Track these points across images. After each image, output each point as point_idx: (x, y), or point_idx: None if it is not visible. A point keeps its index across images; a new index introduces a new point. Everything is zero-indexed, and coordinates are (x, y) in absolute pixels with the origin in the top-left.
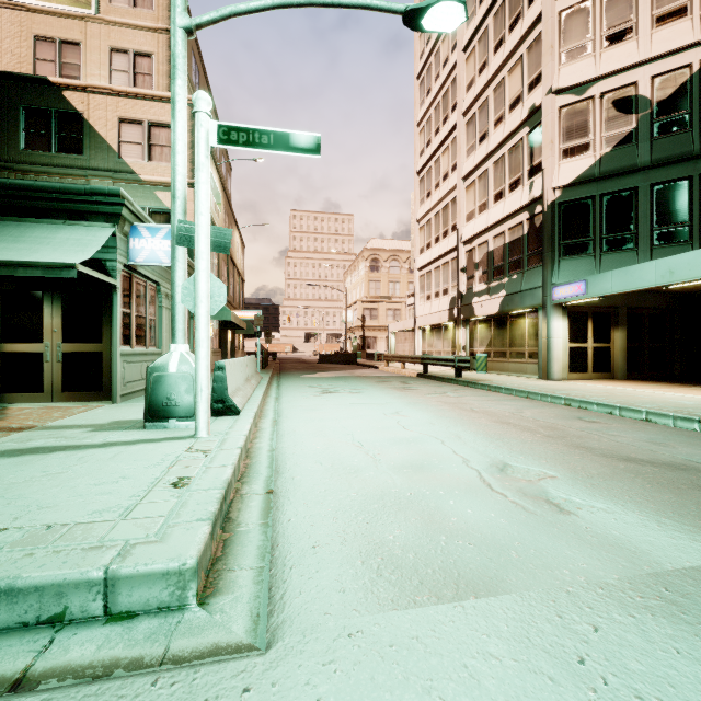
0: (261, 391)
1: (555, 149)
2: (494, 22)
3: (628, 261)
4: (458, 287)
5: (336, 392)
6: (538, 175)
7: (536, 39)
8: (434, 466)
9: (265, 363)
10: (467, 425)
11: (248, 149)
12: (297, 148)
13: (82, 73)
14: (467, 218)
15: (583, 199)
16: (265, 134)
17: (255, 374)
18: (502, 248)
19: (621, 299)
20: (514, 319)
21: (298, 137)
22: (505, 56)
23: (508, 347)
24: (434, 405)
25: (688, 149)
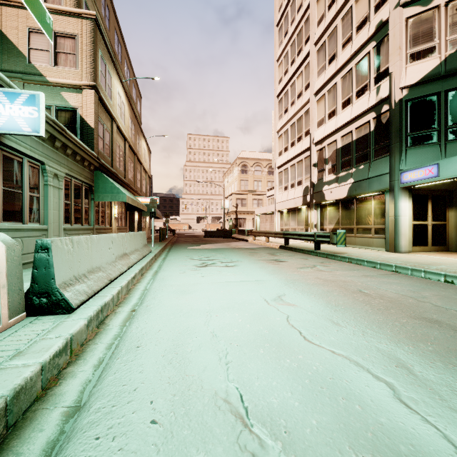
0: (139, 266)
1: (403, 54)
2: None
3: None
4: (310, 178)
5: (213, 265)
6: (384, 80)
7: None
8: None
9: (163, 237)
10: (386, 327)
11: None
12: None
13: None
14: (318, 124)
15: (428, 96)
16: None
17: (142, 247)
18: (349, 144)
19: (456, 184)
20: (360, 201)
21: None
22: None
23: (355, 225)
24: (315, 285)
25: None
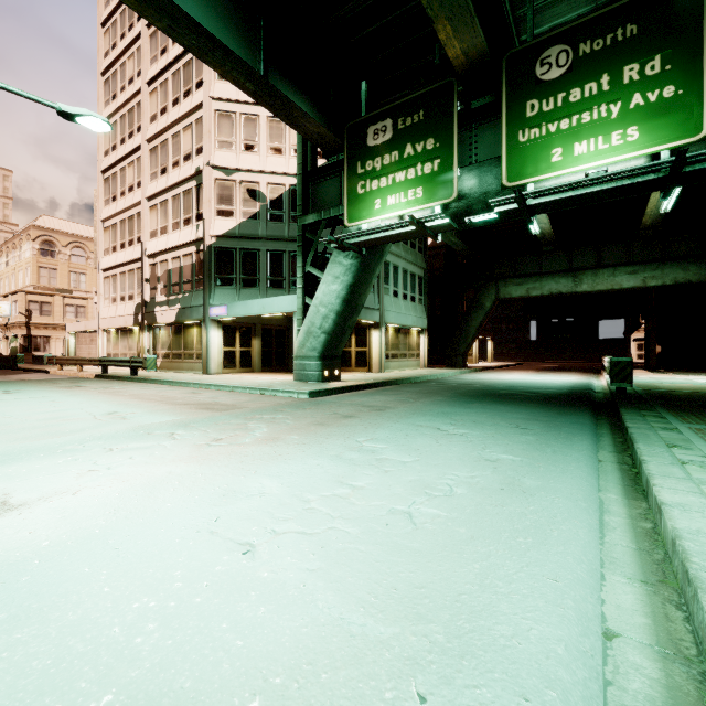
0: None
1: (213, 207)
2: (173, 80)
3: (255, 295)
4: (143, 295)
5: None
6: (202, 221)
7: (201, 118)
8: (67, 417)
9: None
10: (110, 401)
11: None
12: None
13: None
14: (151, 235)
15: (230, 249)
16: None
17: None
18: (178, 269)
19: (258, 319)
20: (187, 328)
21: None
22: (180, 115)
23: (183, 350)
24: (93, 394)
25: (284, 234)
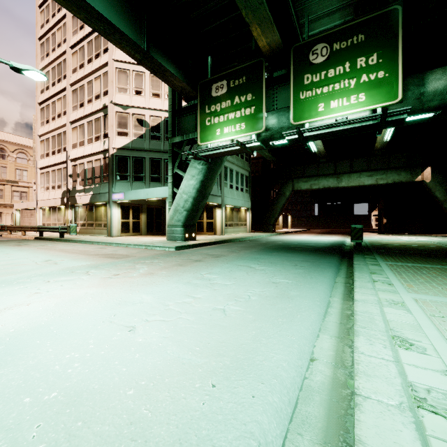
0: None
1: (114, 130)
2: (88, 46)
3: (142, 186)
4: (67, 185)
5: None
6: (107, 139)
7: (106, 72)
8: (18, 263)
9: None
10: (46, 254)
11: None
12: None
13: None
14: (73, 146)
15: (126, 156)
16: None
17: None
18: (91, 169)
19: (144, 201)
20: (97, 207)
21: None
22: (93, 70)
23: (95, 221)
24: (34, 250)
25: (161, 148)
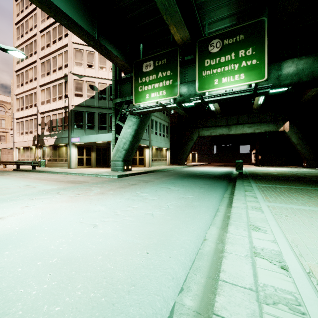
0: None
1: (73, 92)
2: (53, 31)
3: (93, 133)
4: (37, 131)
5: None
6: (67, 98)
7: (67, 51)
8: (6, 187)
9: None
10: (25, 181)
11: None
12: None
13: None
14: (41, 103)
15: (81, 111)
16: None
17: None
18: (55, 120)
19: (94, 143)
20: (60, 147)
21: None
22: (56, 48)
23: (58, 157)
24: (15, 178)
25: (106, 106)
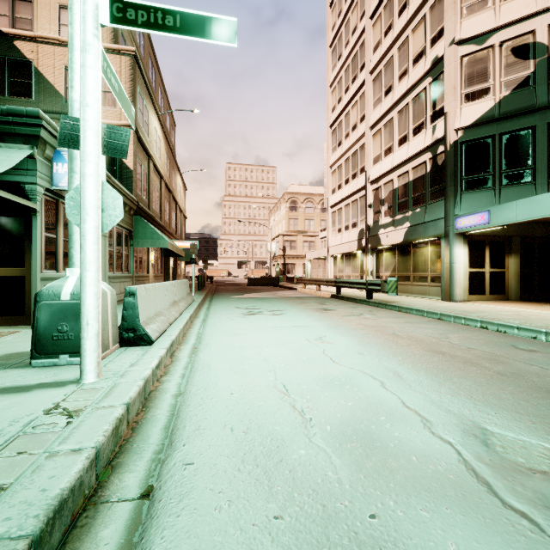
0: (188, 313)
1: (457, 94)
2: None
3: (526, 193)
4: (366, 221)
5: (260, 314)
6: (440, 119)
7: None
8: (387, 433)
9: (201, 285)
10: (399, 356)
11: (148, 31)
12: (209, 33)
13: (34, 27)
14: (373, 161)
15: (483, 139)
16: (170, 14)
17: (187, 296)
18: (406, 185)
19: (515, 229)
20: (417, 247)
21: (210, 20)
22: (409, 17)
23: (412, 272)
24: (356, 329)
25: None
